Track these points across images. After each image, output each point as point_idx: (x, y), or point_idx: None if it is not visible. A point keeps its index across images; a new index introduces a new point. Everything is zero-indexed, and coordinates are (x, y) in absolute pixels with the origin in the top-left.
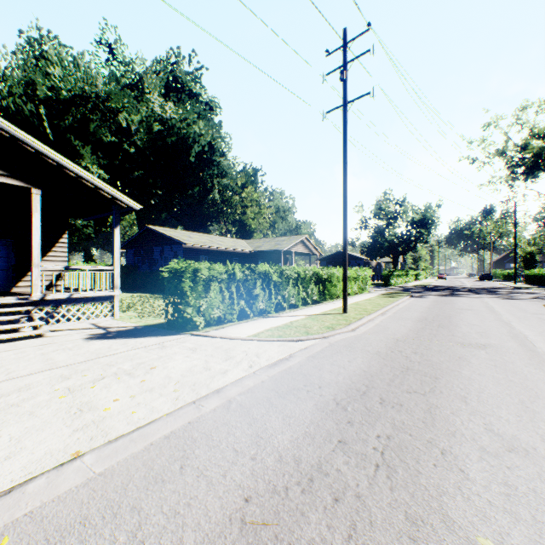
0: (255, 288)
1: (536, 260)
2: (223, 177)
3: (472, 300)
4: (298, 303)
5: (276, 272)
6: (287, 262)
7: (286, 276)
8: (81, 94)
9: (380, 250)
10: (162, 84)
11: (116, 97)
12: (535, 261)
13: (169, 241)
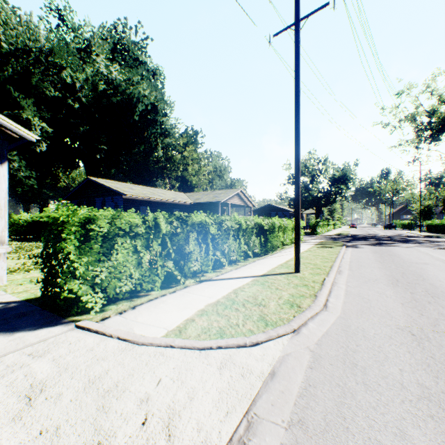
0: (188, 243)
1: (432, 212)
2: (166, 136)
3: (409, 250)
4: (239, 258)
5: (214, 222)
6: (224, 213)
7: (226, 227)
8: (23, 48)
9: (305, 203)
10: (108, 48)
11: (59, 53)
12: (432, 213)
13: (109, 192)
